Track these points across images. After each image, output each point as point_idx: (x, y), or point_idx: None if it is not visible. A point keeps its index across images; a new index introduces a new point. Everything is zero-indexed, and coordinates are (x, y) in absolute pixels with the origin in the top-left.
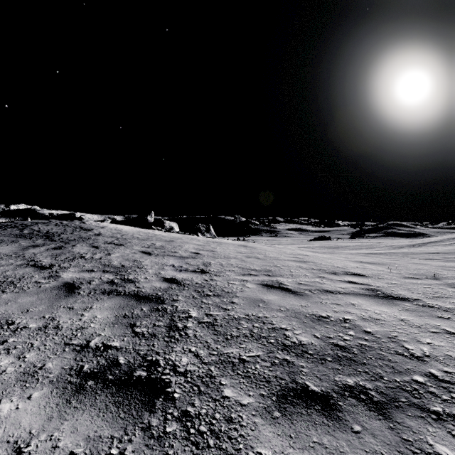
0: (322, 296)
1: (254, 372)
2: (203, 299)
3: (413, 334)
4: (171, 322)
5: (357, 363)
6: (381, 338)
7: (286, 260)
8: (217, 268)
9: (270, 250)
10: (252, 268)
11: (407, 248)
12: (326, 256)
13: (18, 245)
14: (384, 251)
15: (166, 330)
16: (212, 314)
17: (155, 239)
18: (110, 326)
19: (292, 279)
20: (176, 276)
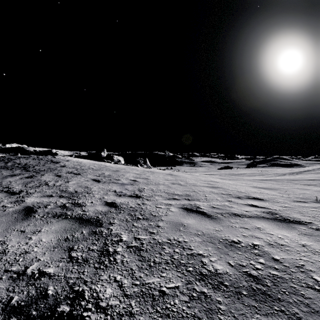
0: (232, 220)
1: (172, 309)
2: (134, 223)
3: (318, 263)
4: (104, 246)
5: (273, 299)
6: (290, 267)
7: (201, 186)
8: (148, 193)
9: (189, 178)
10: (176, 193)
11: (288, 175)
12: (231, 182)
13: (0, 175)
14: (272, 178)
15: (98, 255)
16: (139, 238)
17: (105, 170)
18: (51, 250)
19: (207, 202)
20: (116, 200)
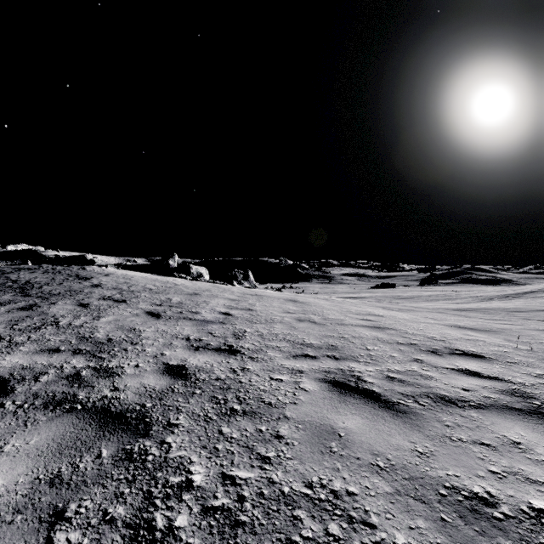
0: (444, 417)
1: None
2: (223, 425)
3: None
4: (144, 506)
5: None
6: None
7: (354, 326)
8: (254, 342)
9: (329, 307)
10: (308, 342)
11: (499, 300)
12: (407, 316)
13: None
14: (474, 305)
15: (122, 542)
16: (235, 478)
17: (173, 292)
18: (3, 522)
19: (374, 365)
20: (188, 360)
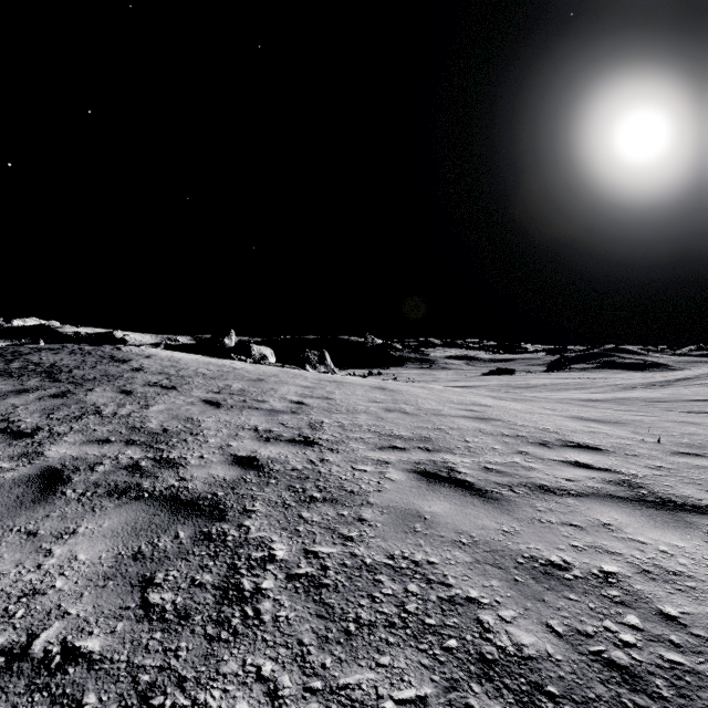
0: (537, 503)
1: None
2: (303, 510)
3: None
4: (230, 574)
5: None
6: None
7: (453, 416)
8: (333, 434)
9: (425, 396)
10: (397, 433)
11: (643, 389)
12: (520, 407)
13: None
14: (609, 395)
15: (214, 599)
16: (317, 552)
17: (232, 378)
18: (97, 586)
19: (471, 457)
20: (258, 451)
